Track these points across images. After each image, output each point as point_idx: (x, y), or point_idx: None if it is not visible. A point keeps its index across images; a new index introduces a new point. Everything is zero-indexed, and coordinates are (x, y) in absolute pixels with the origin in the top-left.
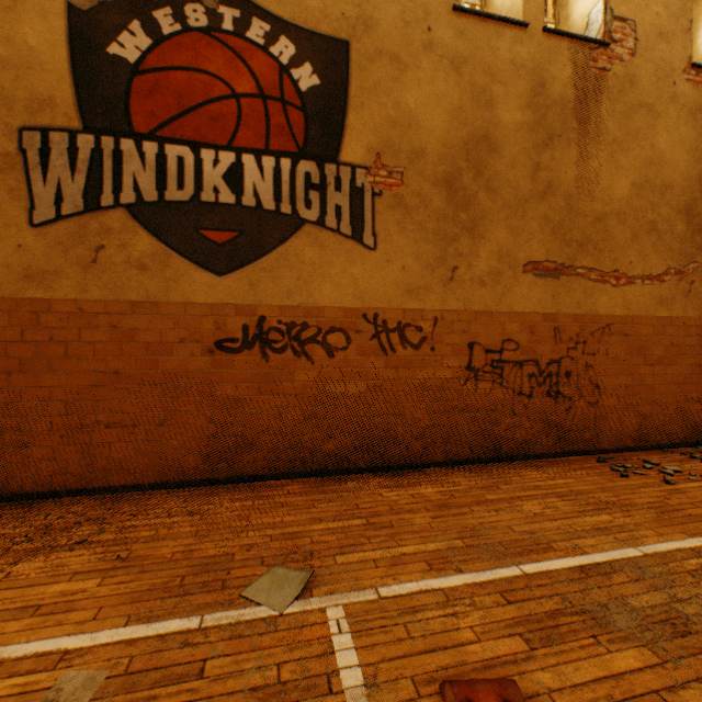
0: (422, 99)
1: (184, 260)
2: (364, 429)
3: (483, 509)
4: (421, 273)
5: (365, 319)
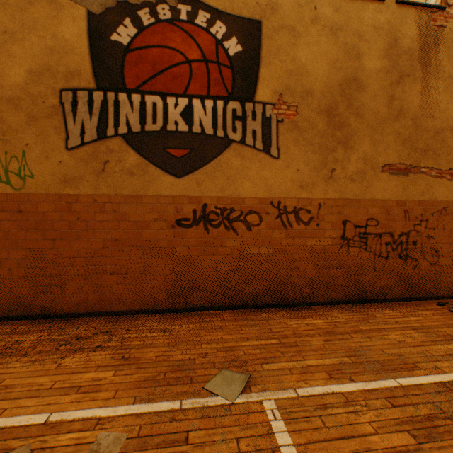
0: (310, 56)
1: (156, 168)
2: (271, 278)
3: (359, 336)
4: (310, 174)
5: (272, 205)
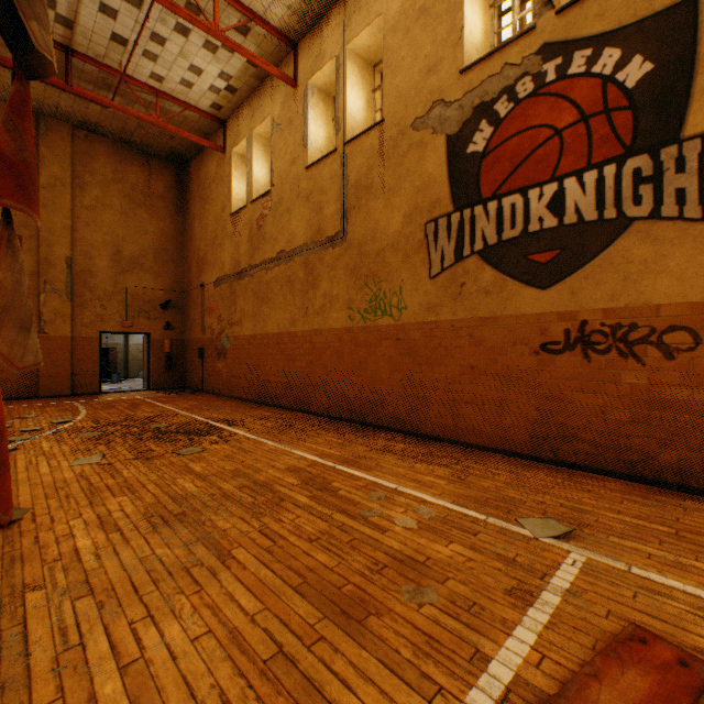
0: None
1: (515, 282)
2: None
3: None
4: None
5: None
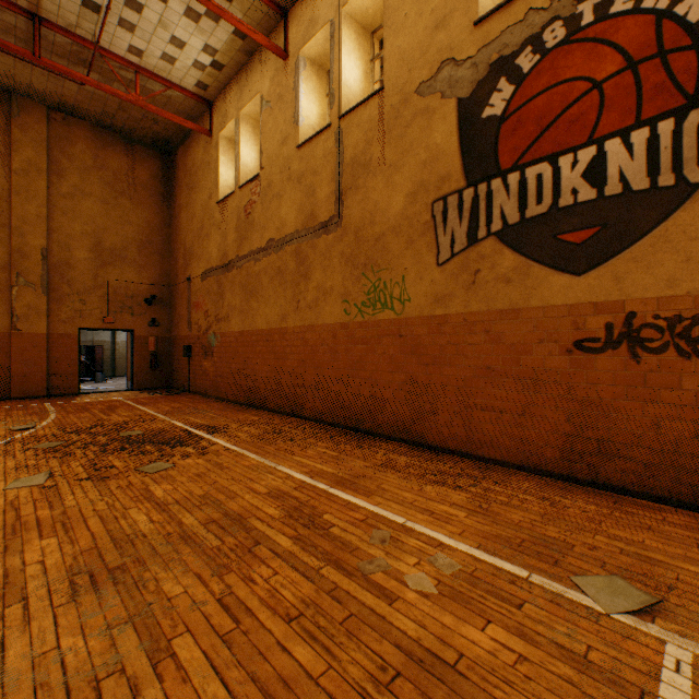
0: None
1: (542, 267)
2: None
3: None
4: None
5: None
